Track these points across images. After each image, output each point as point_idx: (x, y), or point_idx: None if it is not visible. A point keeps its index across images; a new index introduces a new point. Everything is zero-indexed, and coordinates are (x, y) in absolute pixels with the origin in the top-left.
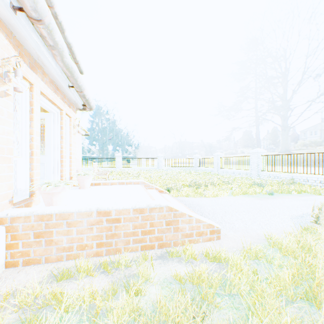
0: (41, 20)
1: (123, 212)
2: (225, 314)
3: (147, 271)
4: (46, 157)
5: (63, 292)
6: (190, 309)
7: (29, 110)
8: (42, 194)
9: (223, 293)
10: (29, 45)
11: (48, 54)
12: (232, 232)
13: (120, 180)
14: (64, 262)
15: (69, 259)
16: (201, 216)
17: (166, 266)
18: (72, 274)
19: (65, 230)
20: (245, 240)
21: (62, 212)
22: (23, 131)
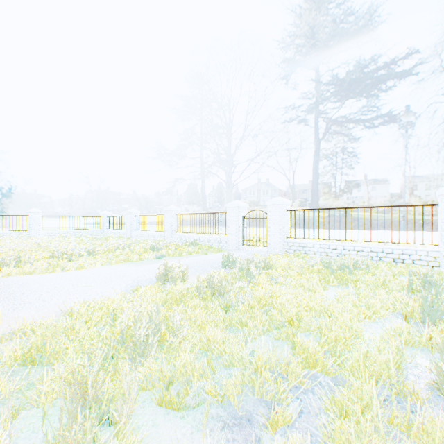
0: None
1: None
2: None
3: None
4: None
5: None
6: None
7: None
8: None
9: None
10: None
11: None
12: (34, 312)
13: None
14: None
15: None
16: None
17: None
18: None
19: None
20: (43, 317)
21: None
22: None
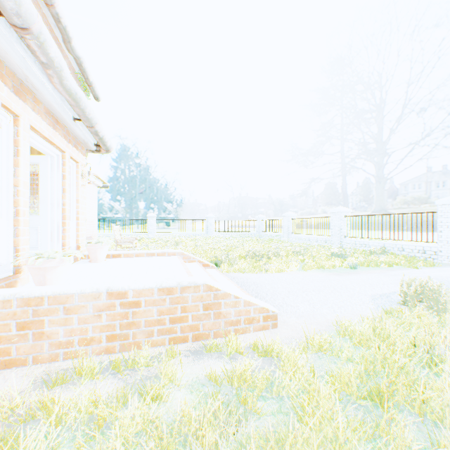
0: (27, 28)
1: (145, 293)
2: (268, 421)
3: (172, 370)
4: (40, 218)
5: (54, 401)
6: (221, 416)
7: (12, 152)
8: (31, 270)
9: (270, 395)
10: (12, 62)
11: (41, 74)
12: (294, 318)
13: (149, 251)
14: (60, 362)
15: (67, 359)
16: (252, 298)
17: (201, 363)
18: (70, 377)
19: (61, 318)
20: (310, 327)
21: (57, 294)
22: (4, 181)
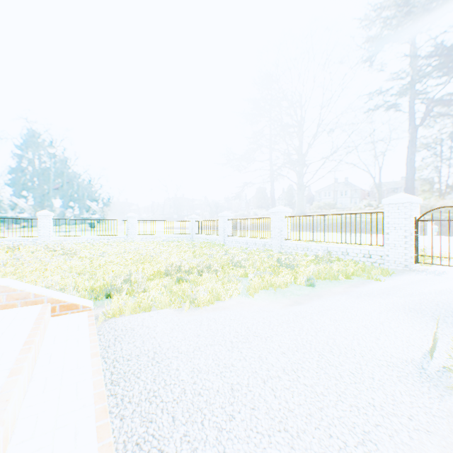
0: None
1: None
2: None
3: None
4: None
5: None
6: None
7: None
8: None
9: None
10: None
11: None
12: None
13: None
14: None
15: None
16: None
17: None
18: None
19: None
20: None
21: None
22: None
